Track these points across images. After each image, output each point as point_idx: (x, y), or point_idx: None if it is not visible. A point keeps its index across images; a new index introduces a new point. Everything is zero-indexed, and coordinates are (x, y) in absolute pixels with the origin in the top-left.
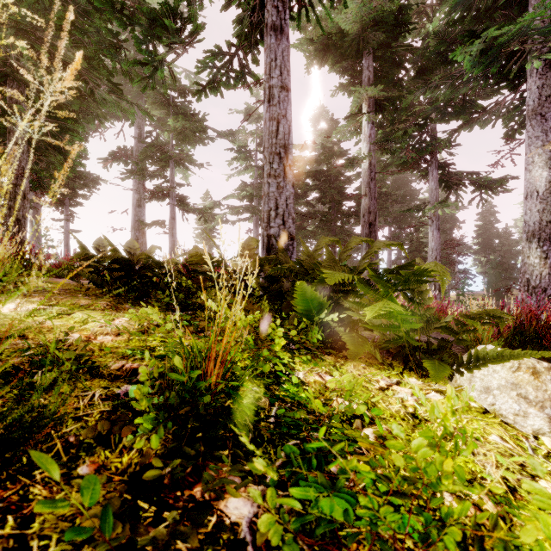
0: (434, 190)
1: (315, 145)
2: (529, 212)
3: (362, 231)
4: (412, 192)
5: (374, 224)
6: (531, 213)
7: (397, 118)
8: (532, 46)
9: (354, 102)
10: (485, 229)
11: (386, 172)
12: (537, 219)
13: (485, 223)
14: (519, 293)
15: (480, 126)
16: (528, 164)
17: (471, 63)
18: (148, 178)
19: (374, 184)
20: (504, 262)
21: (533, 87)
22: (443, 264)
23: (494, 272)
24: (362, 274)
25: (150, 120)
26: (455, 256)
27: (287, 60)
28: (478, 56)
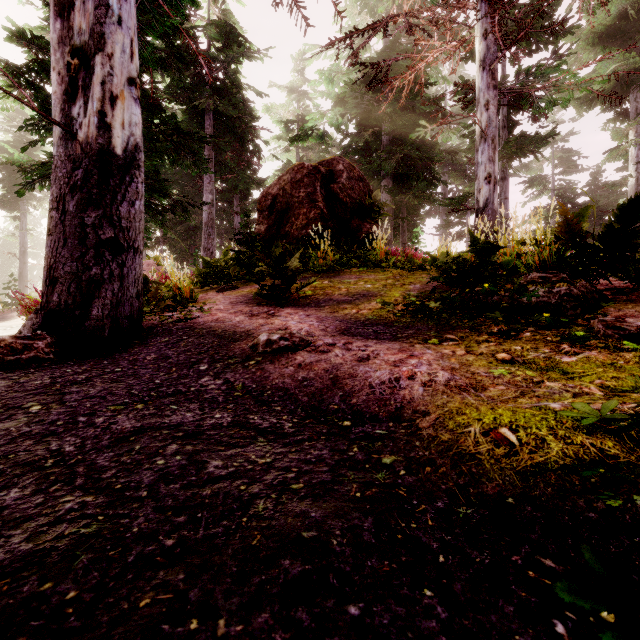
0: None
1: None
2: None
3: None
4: None
5: None
6: None
7: None
8: None
9: (614, 136)
10: None
11: None
12: None
13: None
14: None
15: None
16: None
17: None
18: (452, 227)
19: None
20: None
21: None
22: None
23: None
24: None
25: (452, 182)
26: None
27: (507, 188)
28: None
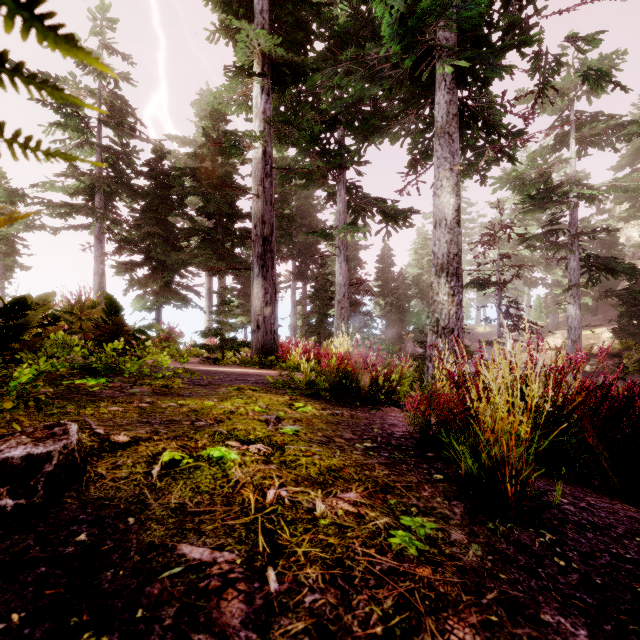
0: (342, 214)
1: (201, 141)
2: (438, 242)
3: (254, 248)
4: (318, 223)
5: (270, 240)
6: (440, 243)
7: (301, 112)
8: (442, 52)
9: (240, 50)
10: (384, 272)
11: (289, 191)
12: (446, 250)
13: (384, 265)
14: (429, 335)
15: (391, 140)
16: (437, 188)
17: (390, 29)
18: None
19: (271, 183)
20: (399, 305)
21: (442, 101)
22: (350, 305)
23: (392, 315)
24: (254, 312)
25: None
26: (361, 297)
27: None
28: (398, 22)
